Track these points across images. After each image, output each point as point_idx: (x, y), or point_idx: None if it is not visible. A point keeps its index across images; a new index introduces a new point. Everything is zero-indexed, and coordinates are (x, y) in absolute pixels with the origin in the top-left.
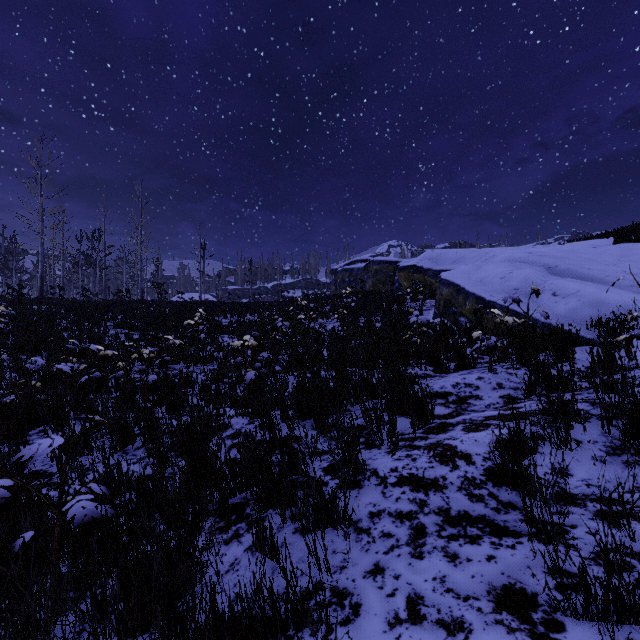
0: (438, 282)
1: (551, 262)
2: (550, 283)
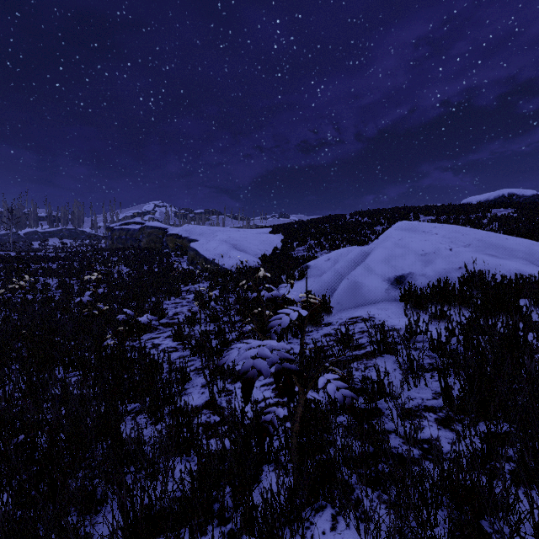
0: (189, 248)
1: (235, 242)
2: (230, 252)
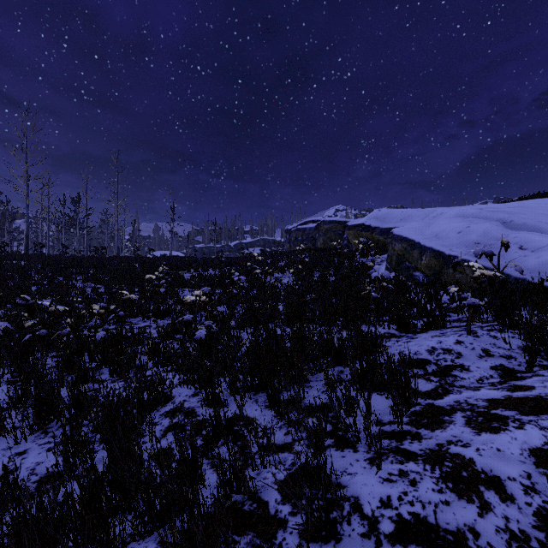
0: (390, 238)
1: (505, 217)
2: (514, 236)
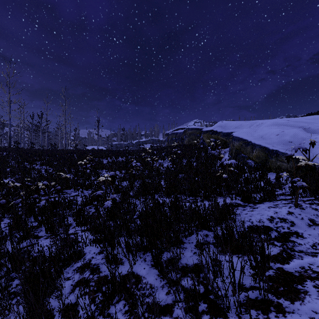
0: (231, 138)
1: (305, 125)
2: (315, 137)
